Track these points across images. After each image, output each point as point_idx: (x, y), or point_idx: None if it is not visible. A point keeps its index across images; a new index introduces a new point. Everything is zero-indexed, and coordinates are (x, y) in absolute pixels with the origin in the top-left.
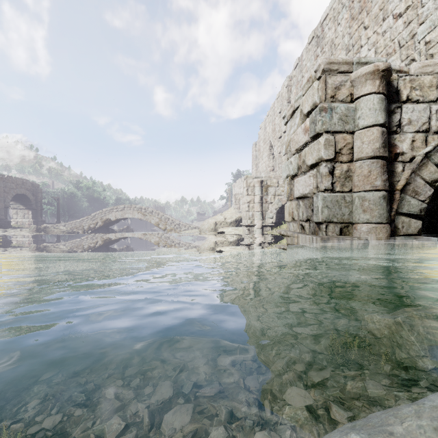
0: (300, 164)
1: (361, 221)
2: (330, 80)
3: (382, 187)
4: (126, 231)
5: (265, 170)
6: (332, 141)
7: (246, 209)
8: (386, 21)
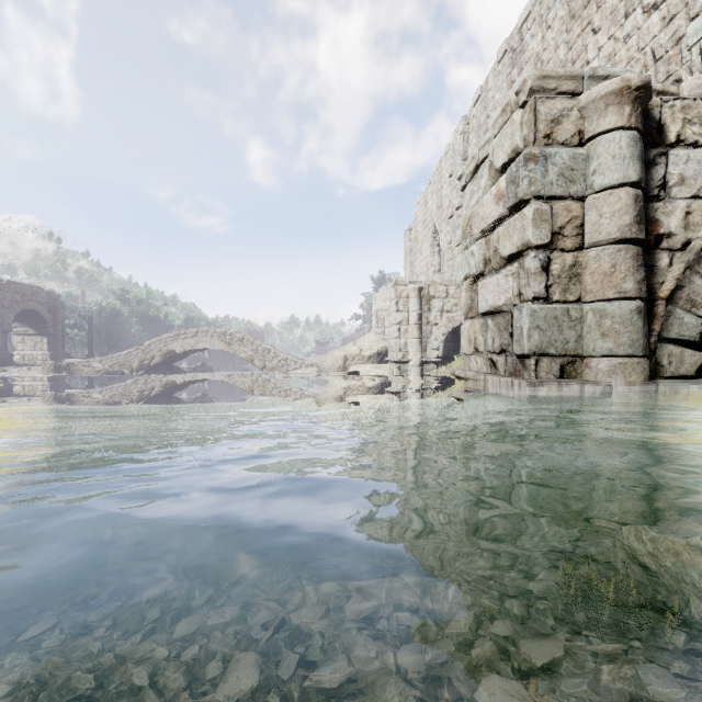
0: (488, 256)
1: (597, 353)
2: (543, 107)
3: (636, 292)
4: (200, 371)
5: (426, 271)
6: (546, 213)
7: (394, 334)
8: (630, 18)
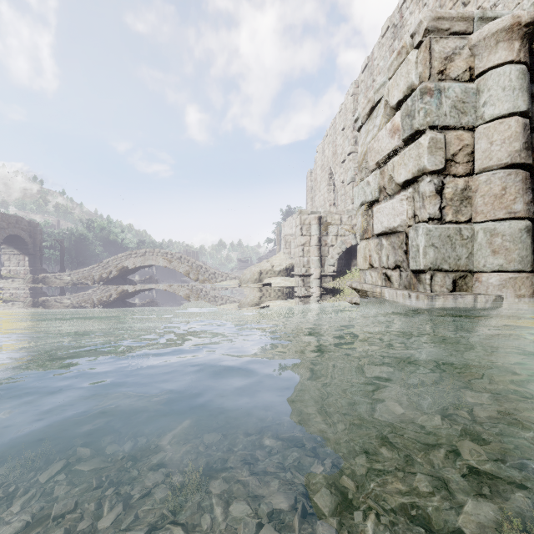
0: (382, 184)
1: (488, 268)
2: (437, 46)
3: (525, 213)
4: (148, 282)
5: (324, 204)
6: (441, 141)
7: (299, 253)
8: None
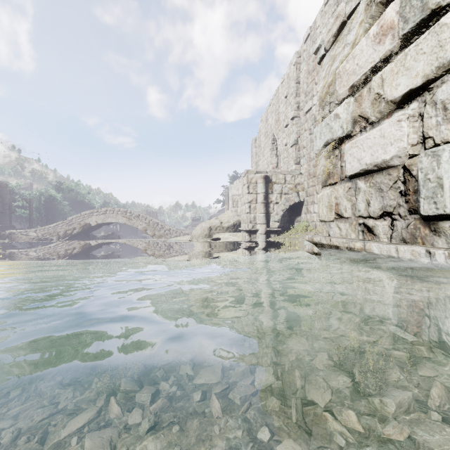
0: (358, 113)
1: None
2: None
3: None
4: (111, 238)
5: (267, 167)
6: None
7: (246, 210)
8: None
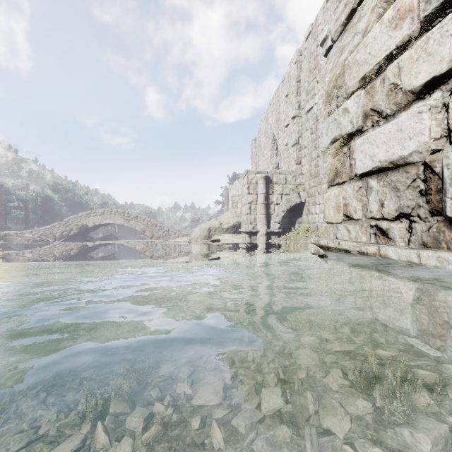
0: (370, 106)
1: None
2: None
3: None
4: (109, 239)
5: (267, 168)
6: None
7: (246, 211)
8: None
